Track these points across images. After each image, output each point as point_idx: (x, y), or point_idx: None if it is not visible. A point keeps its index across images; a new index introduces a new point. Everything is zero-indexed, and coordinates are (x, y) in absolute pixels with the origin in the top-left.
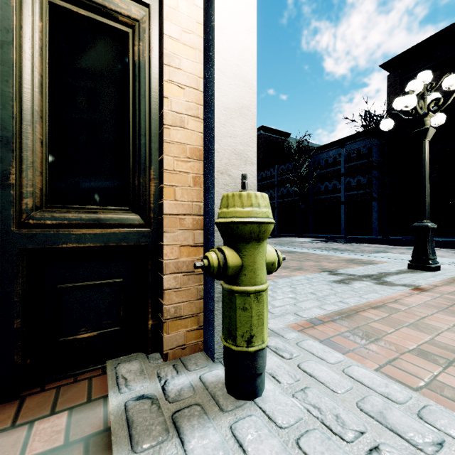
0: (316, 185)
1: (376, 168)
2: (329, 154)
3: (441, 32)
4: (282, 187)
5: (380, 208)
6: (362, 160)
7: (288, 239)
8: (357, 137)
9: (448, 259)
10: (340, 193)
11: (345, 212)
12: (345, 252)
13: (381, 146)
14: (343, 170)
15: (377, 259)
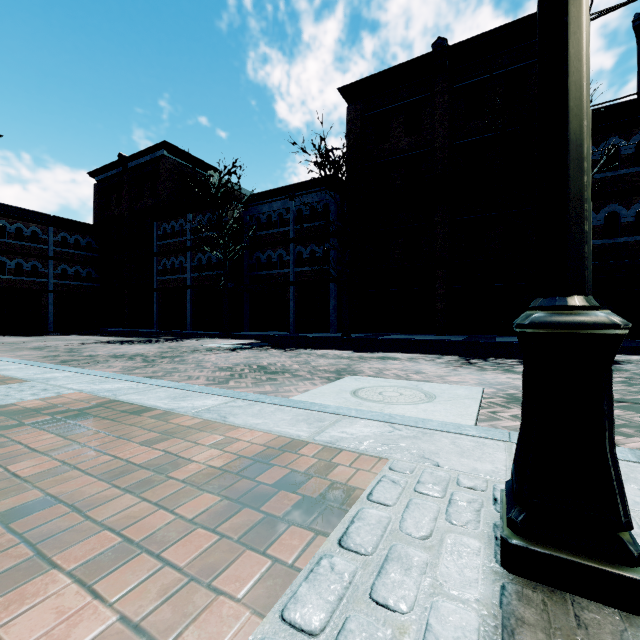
0: (254, 254)
1: (334, 236)
2: (273, 207)
3: (406, 65)
4: (200, 252)
5: (339, 294)
6: (317, 221)
7: (195, 344)
8: (310, 187)
9: (462, 388)
10: (288, 268)
11: (295, 298)
12: (279, 378)
13: (341, 199)
14: (292, 233)
15: (345, 431)
